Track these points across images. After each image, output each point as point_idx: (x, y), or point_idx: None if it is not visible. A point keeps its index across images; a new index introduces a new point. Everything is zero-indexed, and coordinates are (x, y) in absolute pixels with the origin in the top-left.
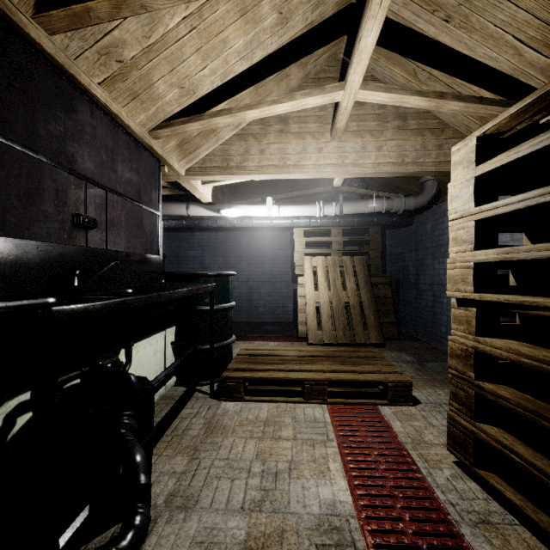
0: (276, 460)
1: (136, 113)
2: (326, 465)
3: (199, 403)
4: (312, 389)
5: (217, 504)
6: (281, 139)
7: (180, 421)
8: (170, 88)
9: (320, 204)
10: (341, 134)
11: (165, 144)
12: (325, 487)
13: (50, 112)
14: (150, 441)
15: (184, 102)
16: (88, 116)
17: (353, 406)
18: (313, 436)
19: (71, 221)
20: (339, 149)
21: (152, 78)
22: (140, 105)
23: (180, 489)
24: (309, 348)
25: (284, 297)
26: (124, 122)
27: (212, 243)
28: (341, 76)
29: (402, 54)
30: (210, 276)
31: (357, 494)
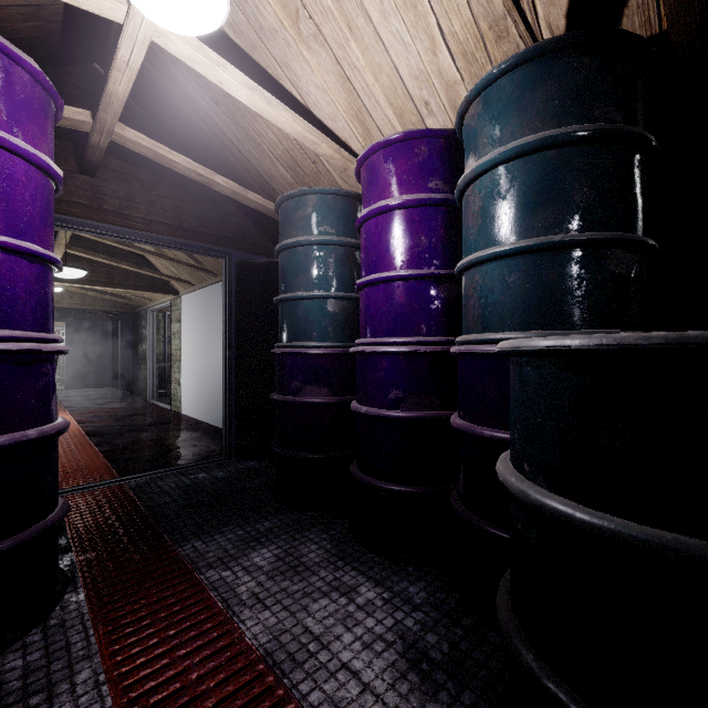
0: None
1: None
2: None
3: None
4: None
5: None
6: None
7: None
8: None
9: None
10: None
11: None
12: None
13: None
14: None
15: None
16: None
17: None
18: None
19: None
20: None
21: None
22: None
23: None
24: None
25: None
26: None
27: None
28: None
29: None
30: None
31: None
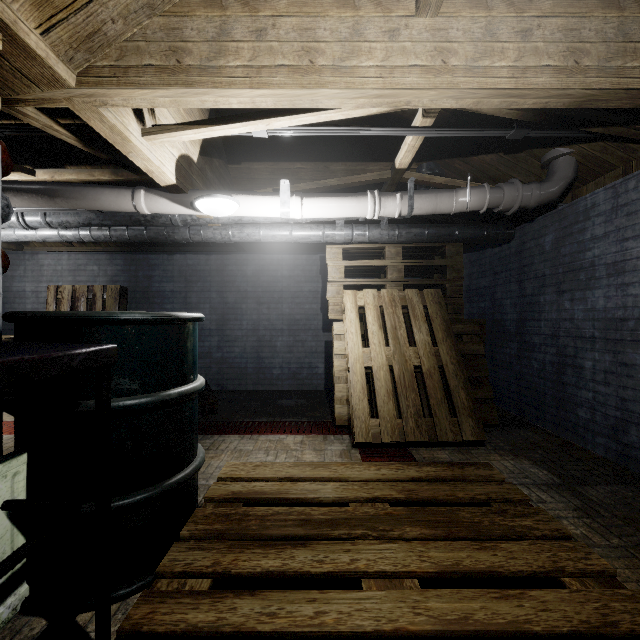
0: None
1: None
2: None
3: None
4: None
5: None
6: (303, 7)
7: None
8: None
9: (374, 194)
10: None
11: None
12: None
13: None
14: None
15: None
16: None
17: None
18: None
19: None
20: (437, 34)
21: None
22: None
23: None
24: (363, 471)
25: (311, 354)
26: None
27: (201, 272)
28: None
29: None
30: (122, 322)
31: None
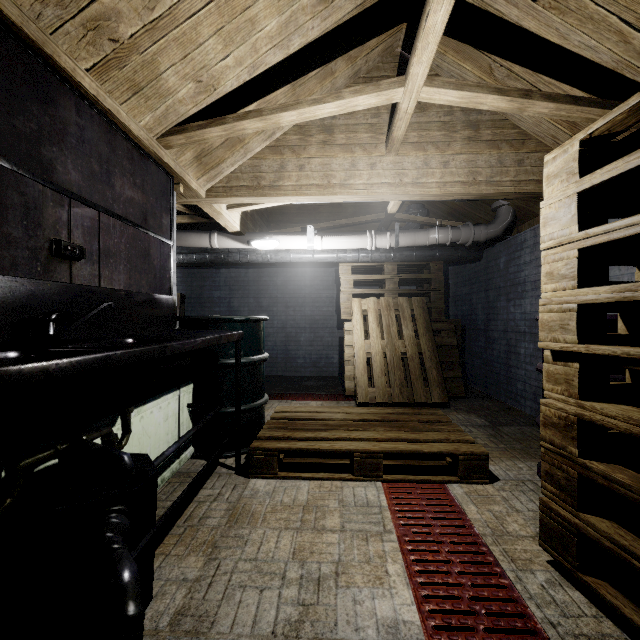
0: (318, 560)
1: (139, 112)
2: (383, 567)
3: (222, 481)
4: (363, 463)
5: (240, 628)
6: (324, 152)
7: (197, 506)
8: (183, 82)
9: (371, 234)
10: (399, 146)
11: (179, 156)
12: (383, 600)
13: (16, 102)
14: (150, 543)
15: (202, 101)
16: (73, 112)
17: (415, 485)
18: (365, 527)
19: (48, 249)
20: (396, 165)
21: (159, 66)
22: (144, 102)
23: (191, 604)
24: (359, 410)
25: (328, 347)
26: (123, 124)
27: (242, 282)
28: (399, 74)
29: (475, 46)
30: (236, 321)
31: (426, 610)
